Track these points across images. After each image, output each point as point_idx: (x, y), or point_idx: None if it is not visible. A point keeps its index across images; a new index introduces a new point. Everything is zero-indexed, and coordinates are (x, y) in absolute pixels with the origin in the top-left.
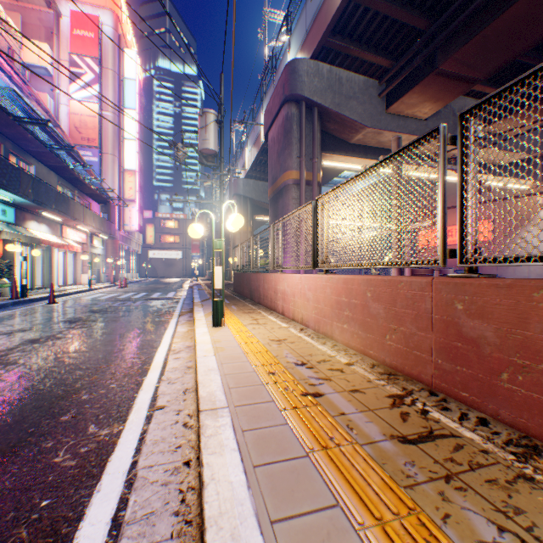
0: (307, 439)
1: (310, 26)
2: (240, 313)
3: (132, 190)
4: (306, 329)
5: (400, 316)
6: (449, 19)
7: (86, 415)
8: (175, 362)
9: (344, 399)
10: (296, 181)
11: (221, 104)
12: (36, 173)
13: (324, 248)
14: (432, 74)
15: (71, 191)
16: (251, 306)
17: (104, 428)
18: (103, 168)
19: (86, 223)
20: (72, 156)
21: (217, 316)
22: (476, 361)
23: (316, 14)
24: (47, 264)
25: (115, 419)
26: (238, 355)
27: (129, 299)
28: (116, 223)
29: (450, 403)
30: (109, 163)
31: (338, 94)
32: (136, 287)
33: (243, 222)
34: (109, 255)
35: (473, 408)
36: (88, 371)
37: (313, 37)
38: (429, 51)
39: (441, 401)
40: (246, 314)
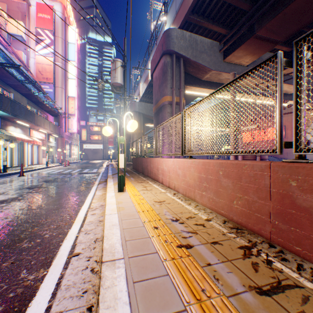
0: (184, 292)
1: (178, 9)
2: (136, 182)
3: (73, 108)
4: (177, 194)
5: (245, 189)
6: (262, 4)
7: (22, 261)
8: (91, 217)
9: (208, 250)
10: (170, 102)
11: (125, 56)
12: (13, 97)
13: (189, 142)
14: (252, 37)
15: (36, 108)
16: (142, 178)
17: (32, 273)
18: (55, 95)
19: (45, 128)
20: (37, 88)
21: (121, 185)
22: (308, 224)
23: (182, 1)
24: (20, 152)
25: (42, 265)
26: (133, 213)
27: (69, 173)
28: (63, 128)
29: (286, 254)
30: (59, 92)
31: (195, 50)
32: (75, 165)
33: (137, 126)
34: (59, 147)
35: (306, 260)
36: (32, 224)
37: (180, 15)
38: (250, 23)
39: (279, 253)
40: (139, 183)
